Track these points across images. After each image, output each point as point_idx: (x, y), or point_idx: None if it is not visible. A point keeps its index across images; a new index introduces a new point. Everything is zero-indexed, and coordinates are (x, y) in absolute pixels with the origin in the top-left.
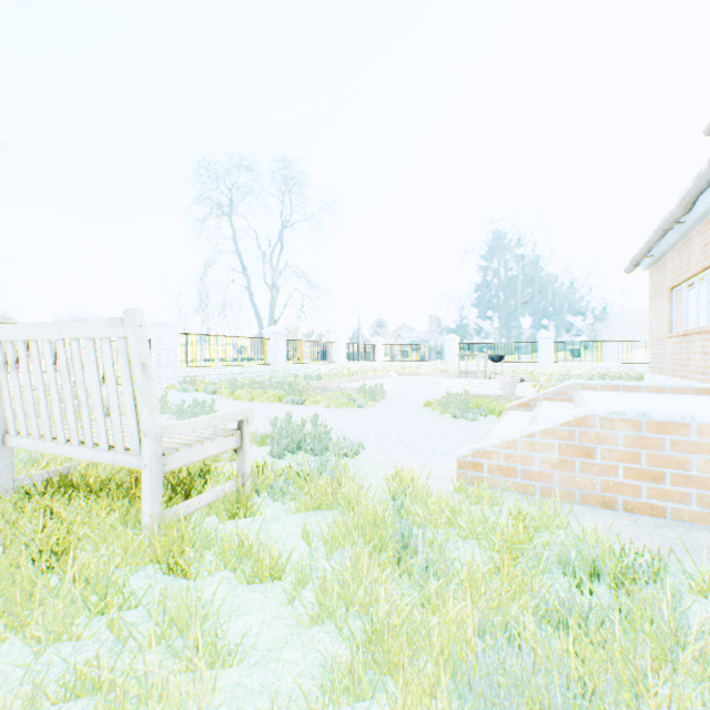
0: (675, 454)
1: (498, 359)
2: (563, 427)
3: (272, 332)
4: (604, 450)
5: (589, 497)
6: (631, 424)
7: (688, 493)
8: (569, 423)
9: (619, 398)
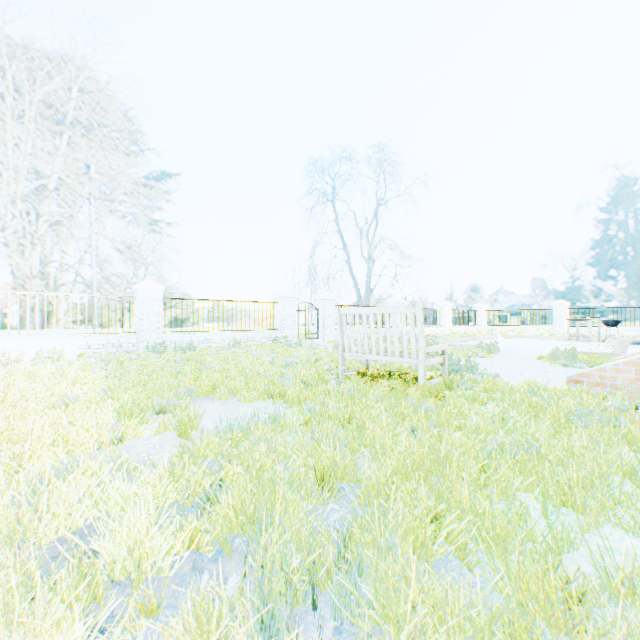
0: None
1: (613, 324)
2: (637, 360)
3: (393, 302)
4: None
5: None
6: None
7: None
8: None
9: None
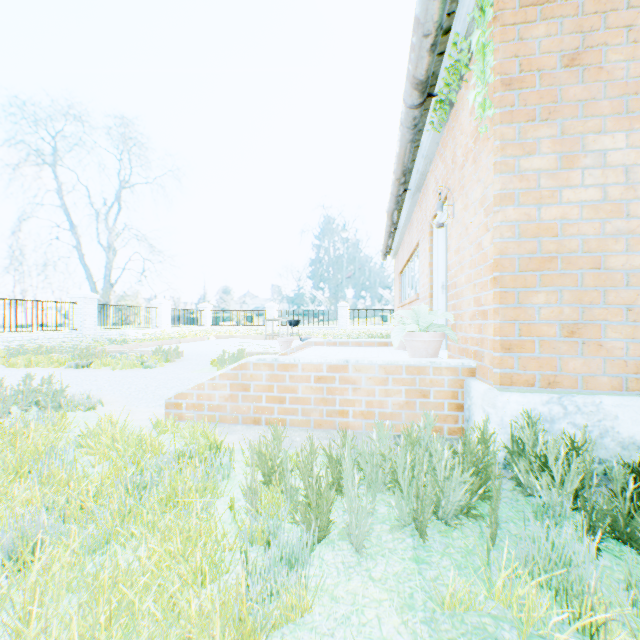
0: (291, 384)
1: (295, 324)
2: (232, 371)
3: (80, 296)
4: (255, 385)
5: (247, 419)
6: (270, 366)
7: (298, 408)
8: (236, 368)
9: (324, 351)
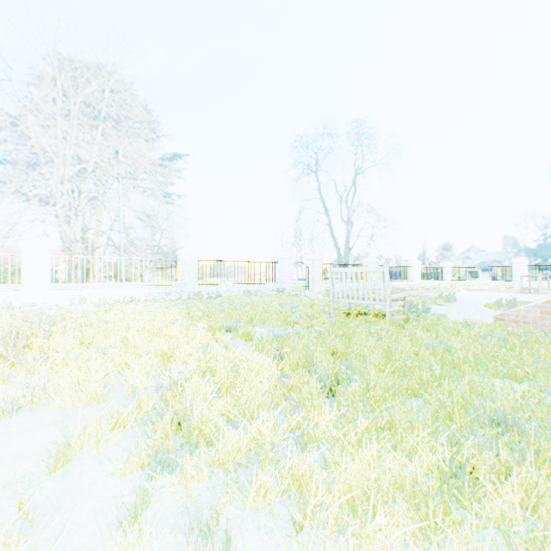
0: None
1: None
2: (540, 304)
3: (369, 261)
4: None
5: None
6: None
7: None
8: (543, 302)
9: None
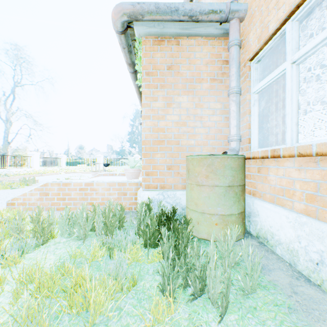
0: (68, 192)
1: (107, 165)
2: (41, 187)
3: None
4: (52, 193)
5: (48, 208)
6: (59, 184)
7: (71, 202)
8: (42, 185)
9: (103, 178)
